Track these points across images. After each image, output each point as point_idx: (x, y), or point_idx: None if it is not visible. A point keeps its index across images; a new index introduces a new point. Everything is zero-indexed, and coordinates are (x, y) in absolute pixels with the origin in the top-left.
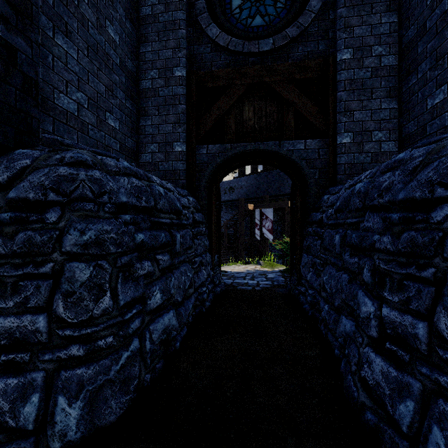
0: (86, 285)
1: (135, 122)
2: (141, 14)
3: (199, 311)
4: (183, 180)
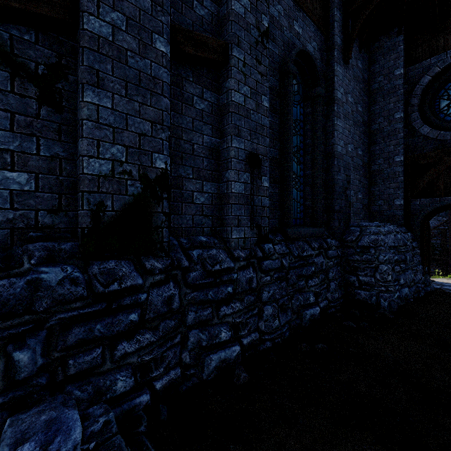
0: (385, 271)
1: (367, 188)
2: (371, 129)
3: (417, 295)
4: (401, 221)
